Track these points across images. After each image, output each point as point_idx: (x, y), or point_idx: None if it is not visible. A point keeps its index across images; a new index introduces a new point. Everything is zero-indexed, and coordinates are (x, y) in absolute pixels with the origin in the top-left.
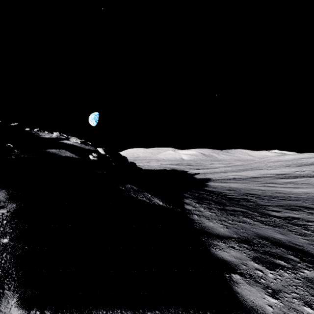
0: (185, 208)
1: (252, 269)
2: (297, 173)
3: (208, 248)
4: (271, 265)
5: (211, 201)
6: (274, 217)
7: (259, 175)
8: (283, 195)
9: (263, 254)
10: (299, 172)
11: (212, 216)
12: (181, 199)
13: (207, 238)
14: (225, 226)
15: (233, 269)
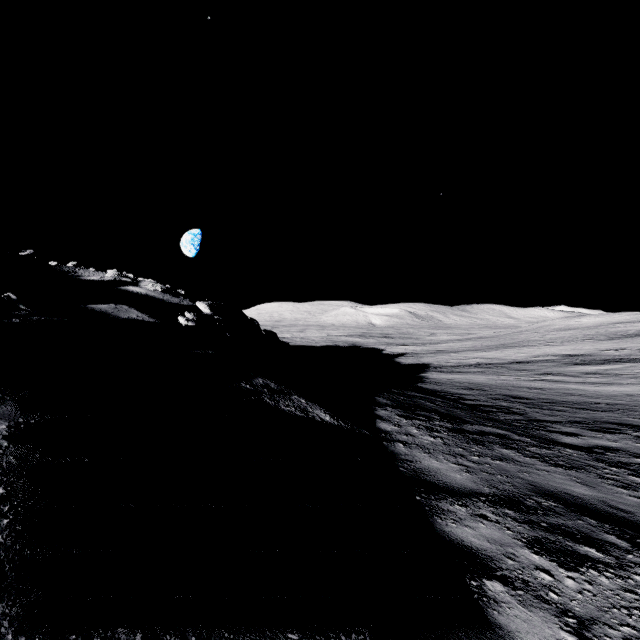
0: (378, 428)
1: (529, 568)
2: (607, 354)
3: (429, 520)
4: (569, 558)
5: (433, 414)
6: (566, 447)
7: (529, 357)
8: (581, 399)
9: (549, 532)
10: (612, 352)
11: (436, 445)
12: (369, 408)
13: (426, 495)
14: (465, 468)
15: (487, 567)
